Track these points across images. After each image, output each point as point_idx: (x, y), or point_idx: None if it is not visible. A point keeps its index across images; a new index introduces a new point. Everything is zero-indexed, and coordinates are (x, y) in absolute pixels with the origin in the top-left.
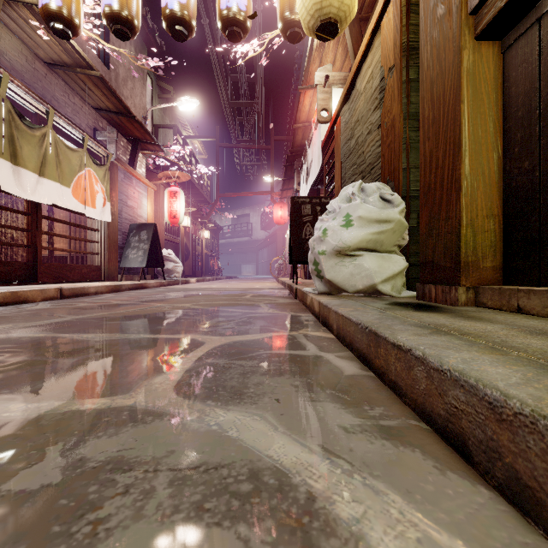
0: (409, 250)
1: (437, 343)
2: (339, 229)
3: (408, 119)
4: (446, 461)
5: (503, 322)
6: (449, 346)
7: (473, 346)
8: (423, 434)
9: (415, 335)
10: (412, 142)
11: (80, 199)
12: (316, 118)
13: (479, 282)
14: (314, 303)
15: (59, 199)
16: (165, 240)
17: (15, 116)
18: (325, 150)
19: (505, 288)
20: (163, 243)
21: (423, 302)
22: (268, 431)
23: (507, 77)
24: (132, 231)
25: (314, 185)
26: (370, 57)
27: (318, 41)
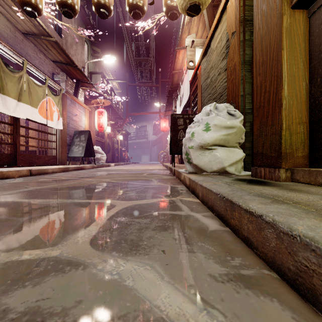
0: (245, 146)
1: (281, 211)
2: (202, 132)
3: (244, 64)
4: (301, 311)
5: (317, 193)
6: (291, 213)
7: (309, 213)
8: (276, 283)
9: (262, 203)
10: (246, 78)
11: (44, 115)
12: (186, 67)
13: (294, 166)
14: (186, 179)
15: (30, 115)
16: (96, 140)
17: (3, 64)
18: (191, 86)
19: (313, 170)
20: (95, 142)
21: (256, 179)
22: (156, 281)
23: (312, 33)
24: (75, 135)
25: (185, 107)
26: (219, 28)
27: (187, 19)
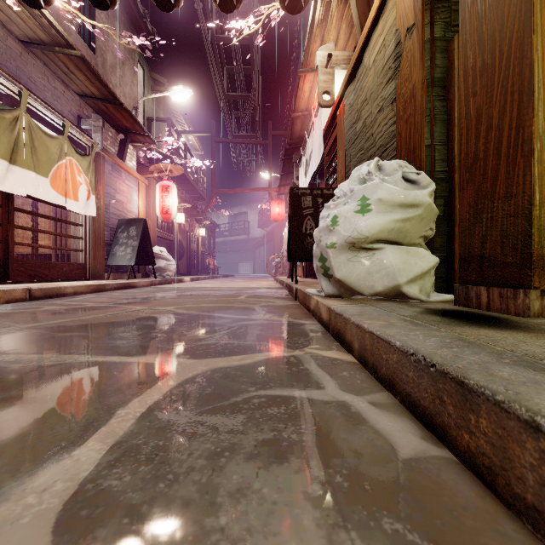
0: (434, 243)
1: None
2: (353, 216)
3: (433, 86)
4: None
5: None
6: None
7: None
8: None
9: None
10: (437, 113)
11: (60, 190)
12: (316, 104)
13: None
14: (321, 308)
15: (34, 189)
16: (158, 237)
17: None
18: (326, 139)
19: None
20: (156, 240)
21: (470, 310)
22: None
23: None
24: (120, 227)
25: (313, 179)
26: (381, 24)
27: (319, 15)
